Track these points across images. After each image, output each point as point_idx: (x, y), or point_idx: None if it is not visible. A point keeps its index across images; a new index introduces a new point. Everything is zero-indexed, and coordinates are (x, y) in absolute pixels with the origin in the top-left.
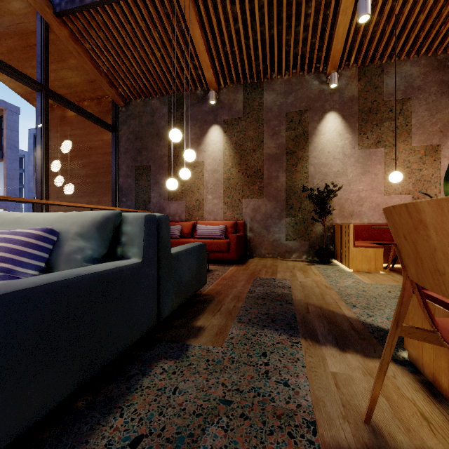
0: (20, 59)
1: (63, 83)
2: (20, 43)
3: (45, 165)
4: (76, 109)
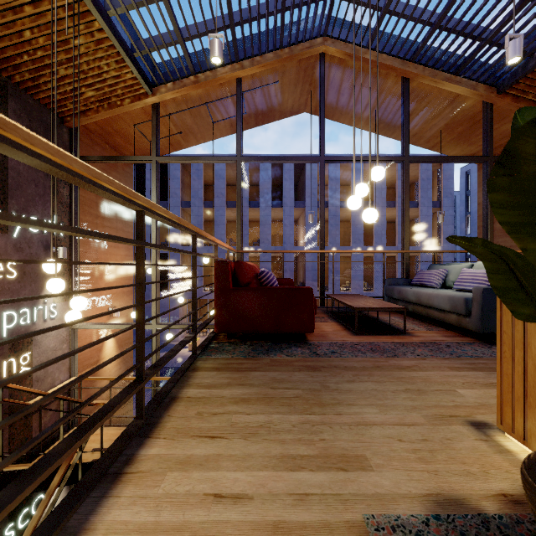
0: (466, 136)
1: (503, 135)
2: (467, 125)
3: (489, 220)
4: None
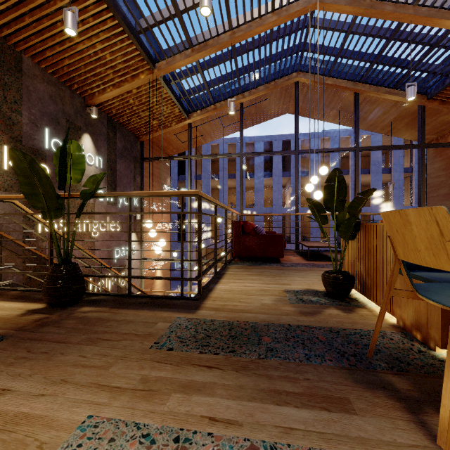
0: (412, 125)
1: (442, 124)
2: (411, 118)
3: (422, 190)
4: (445, 146)
